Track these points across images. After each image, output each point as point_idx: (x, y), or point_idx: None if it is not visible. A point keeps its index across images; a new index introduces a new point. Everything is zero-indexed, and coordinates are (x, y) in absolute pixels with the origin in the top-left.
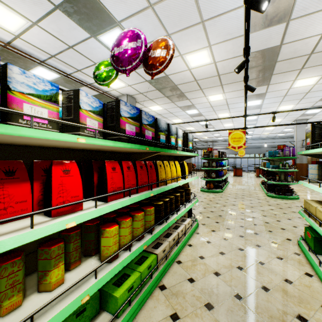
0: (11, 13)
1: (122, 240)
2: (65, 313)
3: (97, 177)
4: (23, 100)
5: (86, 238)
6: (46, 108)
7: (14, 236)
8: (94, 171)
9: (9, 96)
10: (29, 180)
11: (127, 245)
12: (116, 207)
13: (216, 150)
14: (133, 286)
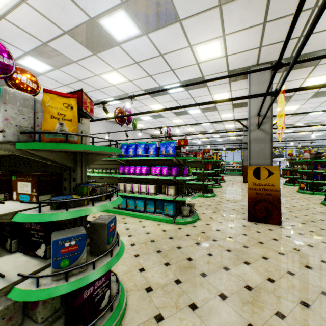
0: (190, 129)
1: None
2: None
3: None
4: None
5: None
6: None
7: None
8: None
9: None
10: None
11: None
12: None
13: (307, 152)
14: None
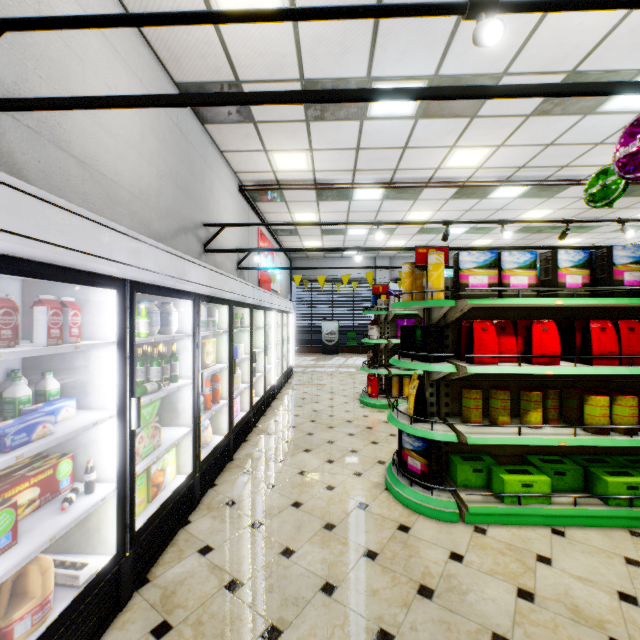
0: (475, 151)
1: (618, 421)
2: (543, 441)
3: (580, 338)
4: (509, 275)
5: (566, 404)
6: (525, 276)
7: (510, 367)
8: (576, 332)
9: (501, 274)
10: (514, 335)
11: (623, 426)
12: (603, 372)
13: None
14: (638, 488)
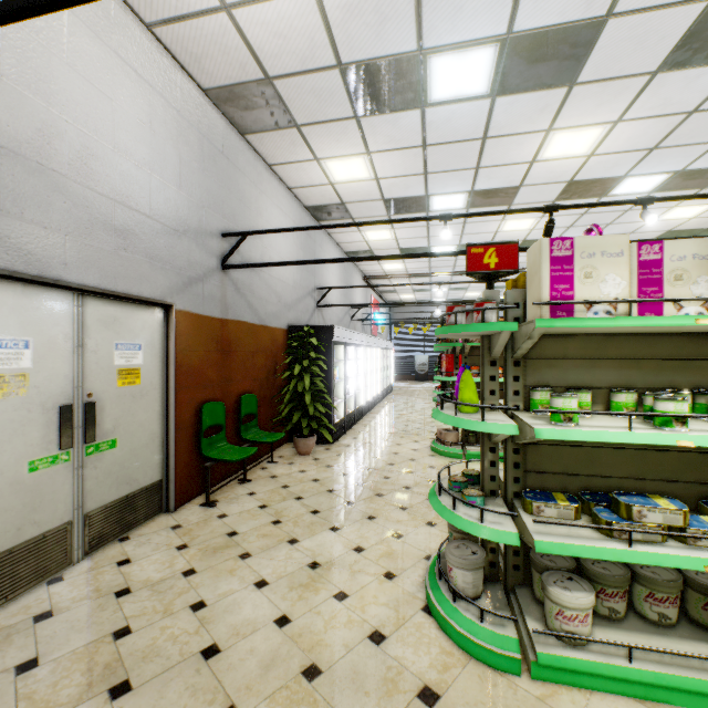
0: None
1: None
2: None
3: None
4: None
5: None
6: None
7: None
8: None
9: None
10: None
11: None
12: None
13: None
14: None
